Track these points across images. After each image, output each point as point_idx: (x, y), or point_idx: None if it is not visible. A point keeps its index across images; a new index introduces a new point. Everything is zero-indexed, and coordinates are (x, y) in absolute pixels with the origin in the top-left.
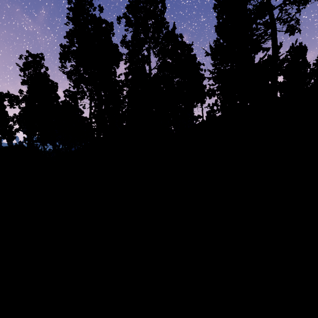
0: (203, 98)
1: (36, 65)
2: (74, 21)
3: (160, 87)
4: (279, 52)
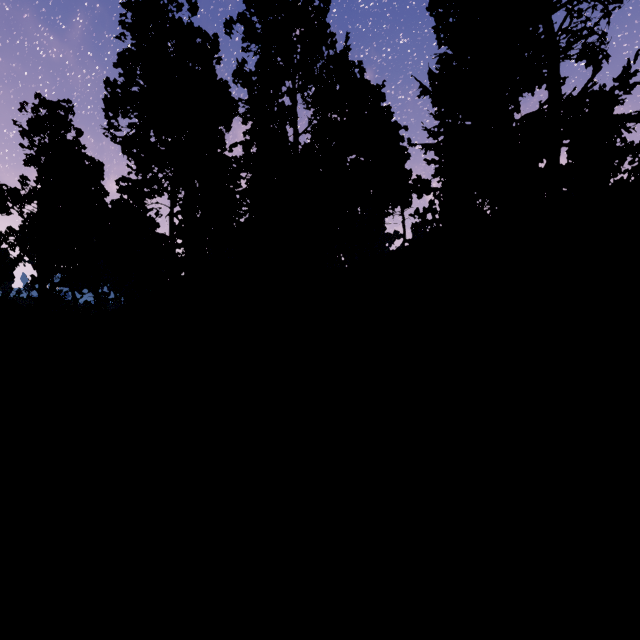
0: (408, 196)
1: (55, 125)
2: (135, 31)
3: (318, 172)
4: (594, 83)
